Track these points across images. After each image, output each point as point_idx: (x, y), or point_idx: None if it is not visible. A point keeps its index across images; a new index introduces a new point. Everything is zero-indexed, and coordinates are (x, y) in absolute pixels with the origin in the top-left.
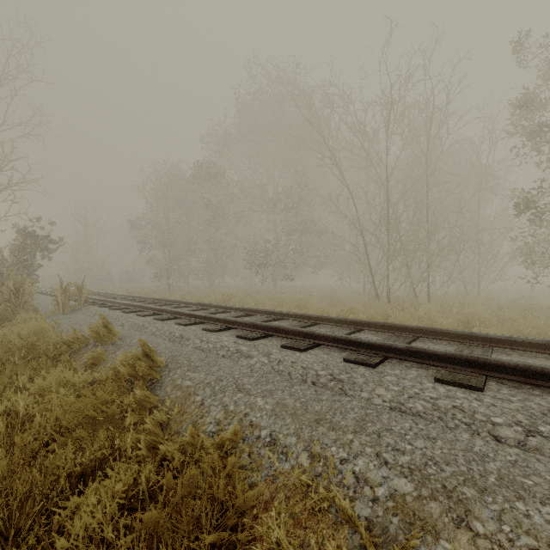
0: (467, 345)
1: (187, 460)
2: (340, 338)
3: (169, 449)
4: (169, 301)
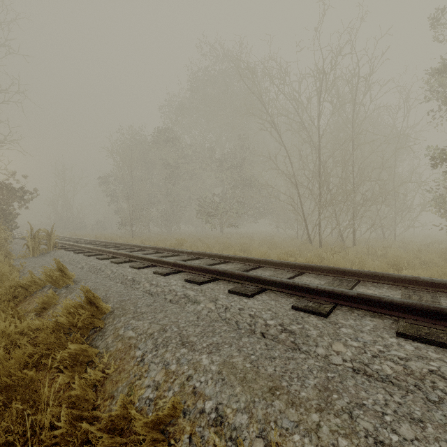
0: (411, 290)
1: (114, 444)
2: (287, 283)
3: (92, 429)
4: (129, 245)
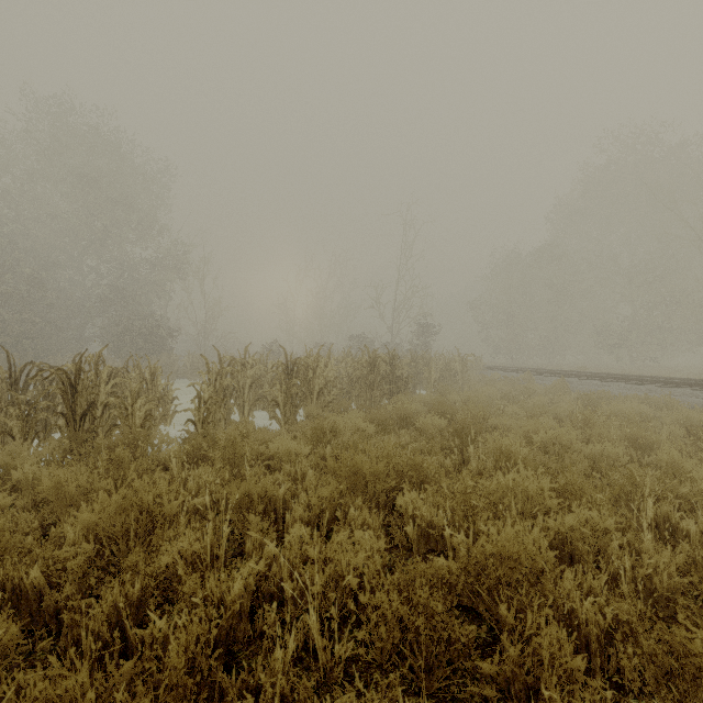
0: None
1: None
2: (658, 380)
3: None
4: (537, 369)
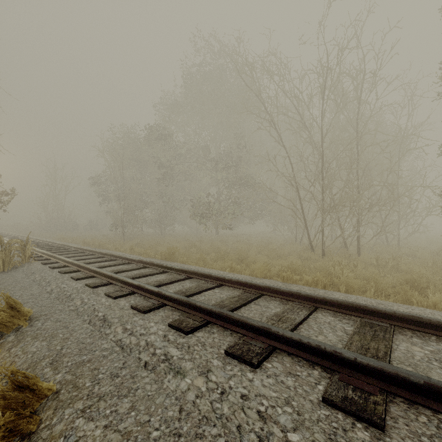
0: None
1: None
2: (308, 345)
3: None
4: (114, 256)
